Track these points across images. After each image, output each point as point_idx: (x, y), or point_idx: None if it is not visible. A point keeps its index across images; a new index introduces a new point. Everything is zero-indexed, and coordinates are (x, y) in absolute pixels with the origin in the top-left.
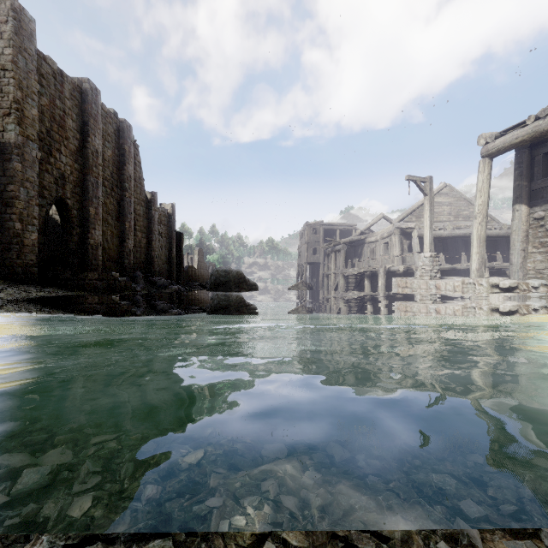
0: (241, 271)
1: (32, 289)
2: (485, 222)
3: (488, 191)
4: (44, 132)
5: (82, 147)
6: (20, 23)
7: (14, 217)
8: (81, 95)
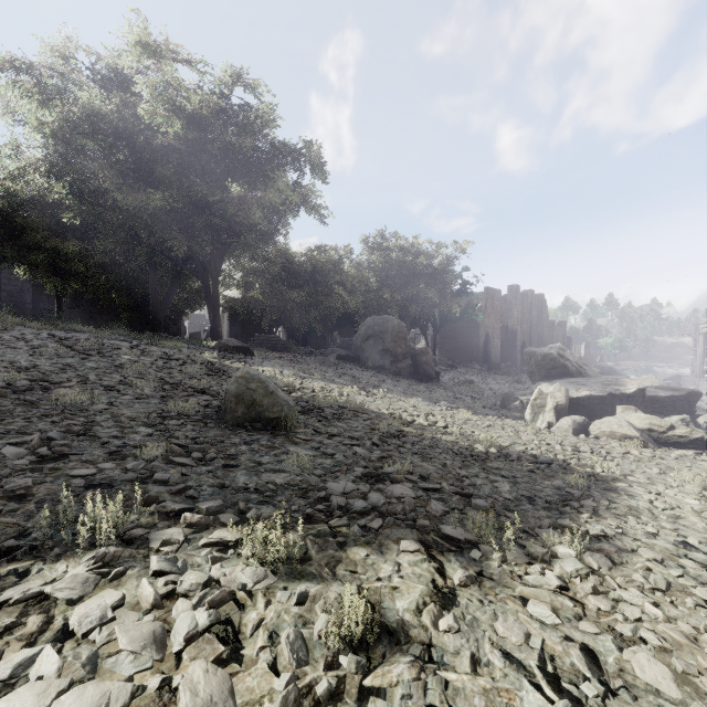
0: (611, 368)
1: (524, 375)
2: (702, 358)
3: (702, 347)
4: (520, 319)
5: (528, 317)
6: (517, 291)
7: (516, 352)
8: (528, 297)
